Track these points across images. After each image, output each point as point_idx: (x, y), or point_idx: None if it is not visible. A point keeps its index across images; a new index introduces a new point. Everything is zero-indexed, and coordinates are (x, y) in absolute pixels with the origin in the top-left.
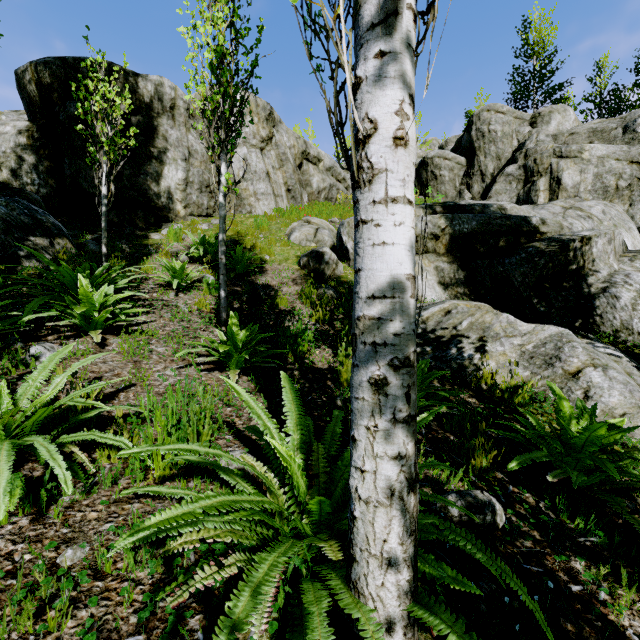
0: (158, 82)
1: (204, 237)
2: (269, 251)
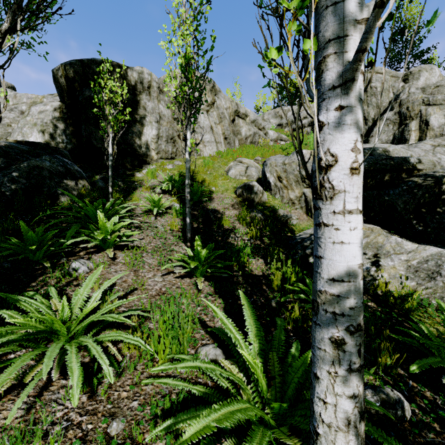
0: (140, 71)
1: (172, 176)
2: (214, 184)
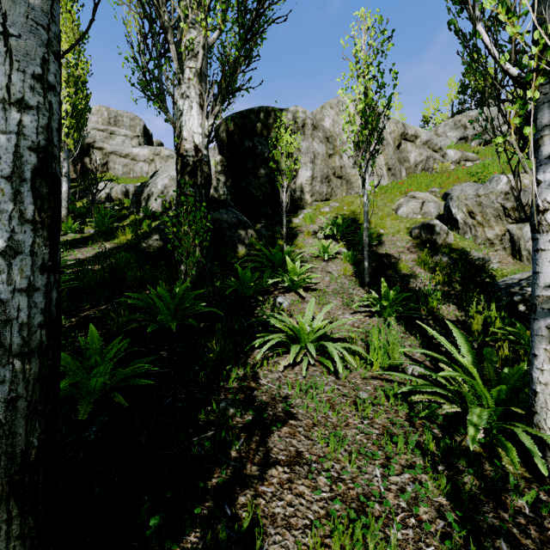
0: (295, 111)
1: (335, 220)
2: (382, 226)
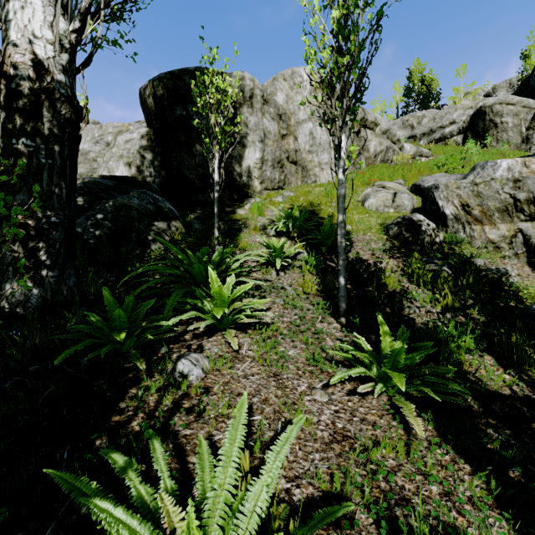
0: (240, 76)
1: (291, 211)
2: (349, 220)
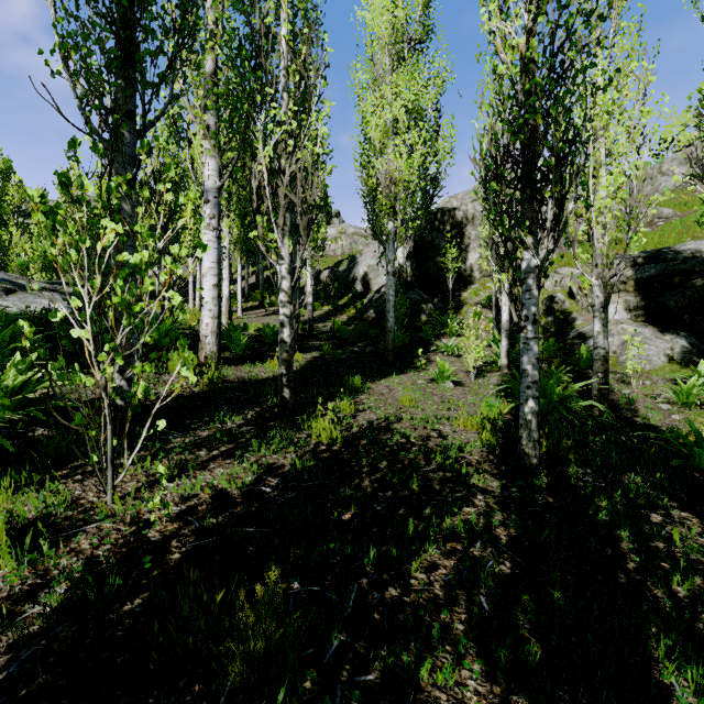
0: (465, 208)
1: (489, 295)
2: None
